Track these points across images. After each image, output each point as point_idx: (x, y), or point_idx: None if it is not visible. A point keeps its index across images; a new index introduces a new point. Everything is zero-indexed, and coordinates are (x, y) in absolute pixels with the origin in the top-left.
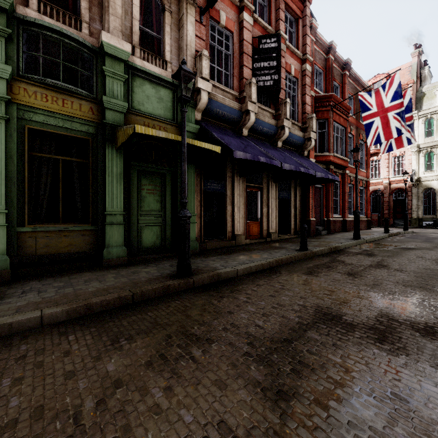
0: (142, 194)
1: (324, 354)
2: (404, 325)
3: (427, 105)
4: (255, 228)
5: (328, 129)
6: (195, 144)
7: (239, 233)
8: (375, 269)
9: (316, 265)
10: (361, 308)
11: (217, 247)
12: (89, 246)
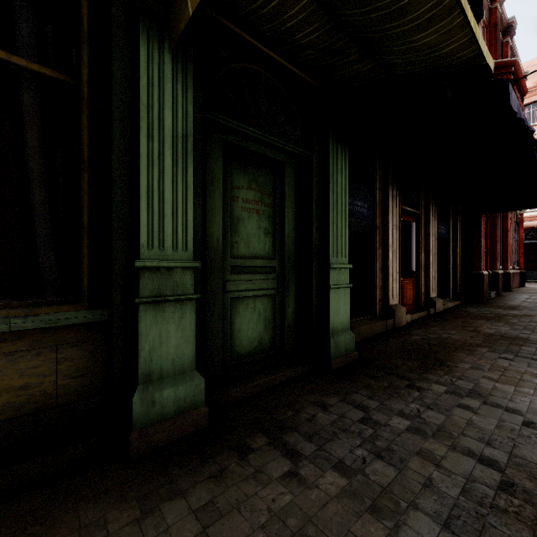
0: (233, 210)
1: None
2: None
3: None
4: (409, 291)
5: None
6: (468, 14)
7: (394, 301)
8: None
9: None
10: None
11: (368, 335)
12: (81, 380)
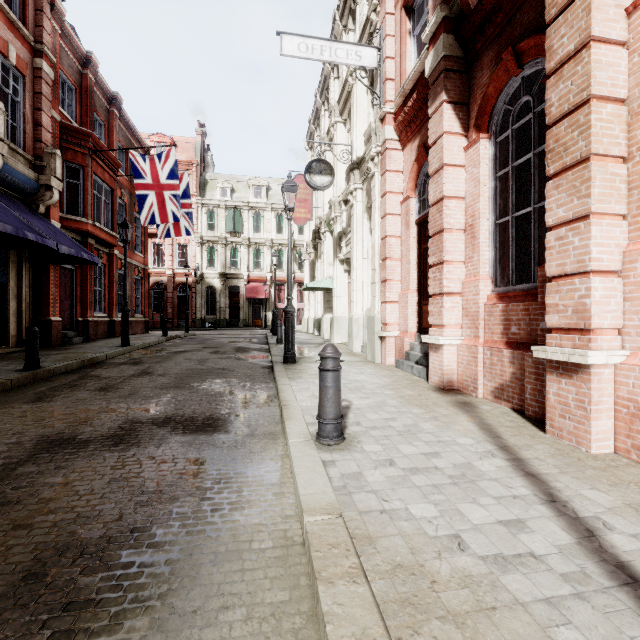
0: None
1: (40, 481)
2: (146, 424)
3: (210, 194)
4: None
5: (84, 183)
6: None
7: None
8: (137, 379)
9: (53, 388)
10: (104, 422)
11: None
12: None
